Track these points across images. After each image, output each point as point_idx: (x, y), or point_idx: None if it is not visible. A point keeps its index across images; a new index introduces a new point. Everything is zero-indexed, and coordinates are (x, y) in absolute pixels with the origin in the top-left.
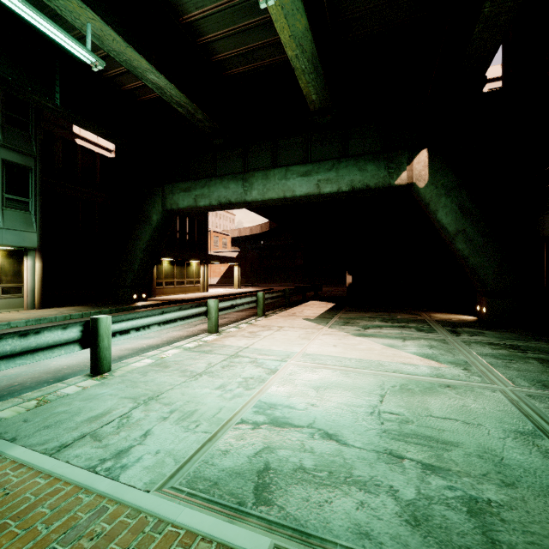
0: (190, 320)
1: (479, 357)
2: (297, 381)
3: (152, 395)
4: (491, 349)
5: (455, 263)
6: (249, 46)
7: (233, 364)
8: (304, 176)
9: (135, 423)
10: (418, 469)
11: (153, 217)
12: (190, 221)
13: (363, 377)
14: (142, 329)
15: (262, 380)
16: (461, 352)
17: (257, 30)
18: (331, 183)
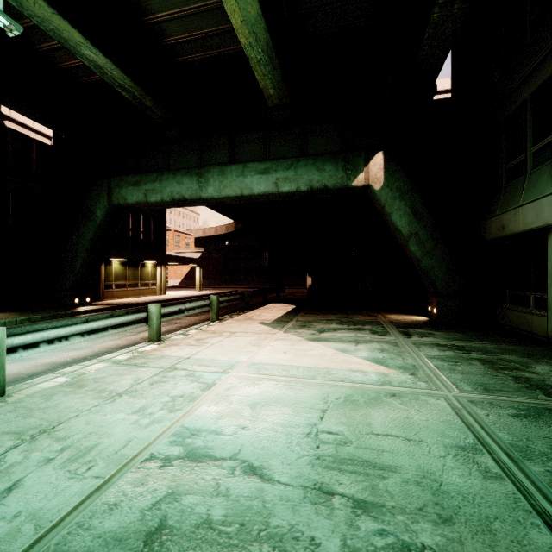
0: (125, 328)
1: (427, 360)
2: (233, 397)
3: (46, 427)
4: (438, 351)
5: (410, 265)
6: (202, 32)
7: (166, 379)
8: (262, 173)
9: (5, 470)
10: (348, 509)
11: (97, 212)
12: (145, 219)
13: (307, 389)
14: (58, 342)
15: (193, 398)
16: (411, 356)
17: (211, 14)
18: (290, 182)
